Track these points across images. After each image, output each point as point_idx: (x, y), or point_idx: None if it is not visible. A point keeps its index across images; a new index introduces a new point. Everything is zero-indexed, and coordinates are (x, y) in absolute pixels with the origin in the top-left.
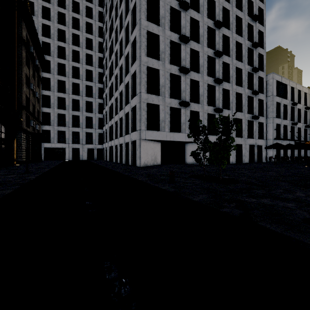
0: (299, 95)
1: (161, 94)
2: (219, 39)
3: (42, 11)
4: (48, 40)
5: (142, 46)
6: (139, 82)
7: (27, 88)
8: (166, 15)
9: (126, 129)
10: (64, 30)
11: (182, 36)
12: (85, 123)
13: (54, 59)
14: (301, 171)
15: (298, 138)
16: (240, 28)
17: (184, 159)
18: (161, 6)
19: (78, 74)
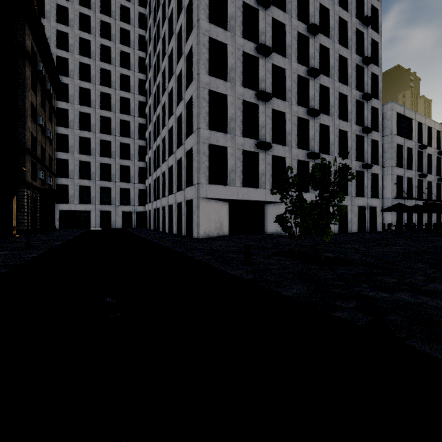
0: (429, 134)
1: (229, 131)
2: (314, 51)
3: (56, 12)
4: (65, 55)
5: (201, 60)
6: (197, 113)
7: (34, 123)
8: (237, 14)
9: (178, 183)
10: (89, 39)
11: (261, 46)
12: (120, 174)
13: (75, 81)
14: (438, 245)
15: (428, 196)
16: (345, 36)
17: (263, 227)
18: (229, 1)
19: (109, 104)
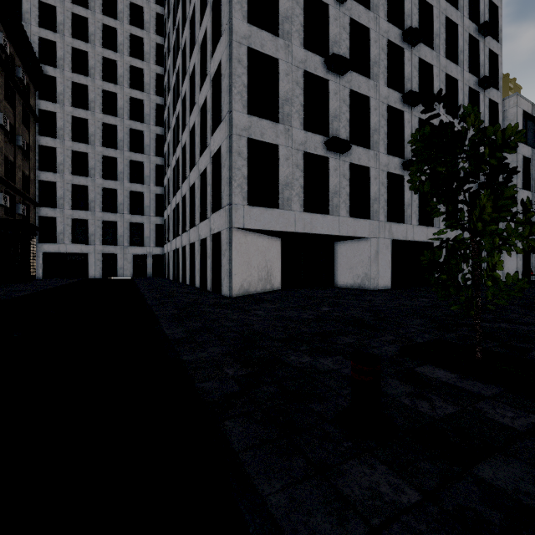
0: None
1: (282, 119)
2: (411, 7)
3: None
4: (51, 36)
5: None
6: (227, 86)
7: None
8: None
9: (202, 209)
10: (86, 17)
11: None
12: (130, 204)
13: (65, 74)
14: None
15: None
16: None
17: (332, 277)
18: None
19: (114, 107)
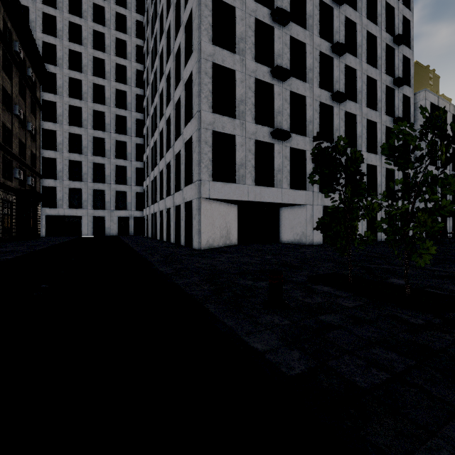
0: None
1: (238, 115)
2: (339, 25)
3: None
4: (52, 41)
5: (203, 24)
6: (197, 92)
7: (7, 112)
8: None
9: (176, 182)
10: (80, 24)
11: (278, 10)
12: (115, 176)
13: (64, 71)
14: None
15: None
16: (374, 11)
17: (277, 235)
18: None
19: (102, 97)
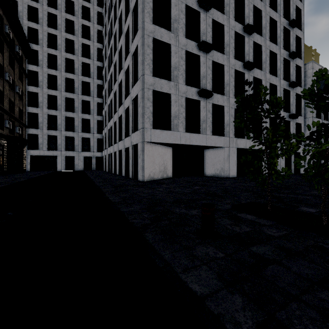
0: None
1: (172, 78)
2: (249, 11)
3: None
4: (35, 26)
5: (145, 8)
6: (141, 60)
7: None
8: None
9: (126, 130)
10: (55, 14)
11: None
12: (82, 126)
13: (43, 49)
14: None
15: None
16: (275, 2)
17: (202, 170)
18: None
19: (72, 68)
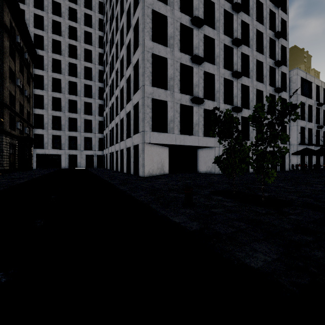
0: (324, 94)
1: (169, 88)
2: (237, 26)
3: (34, 0)
4: (41, 33)
5: (145, 28)
6: (142, 73)
7: (12, 84)
8: None
9: (127, 132)
10: (60, 21)
11: (195, 18)
12: (84, 126)
13: (48, 54)
14: None
15: (323, 143)
16: (261, 15)
17: (196, 167)
18: None
19: (75, 72)
